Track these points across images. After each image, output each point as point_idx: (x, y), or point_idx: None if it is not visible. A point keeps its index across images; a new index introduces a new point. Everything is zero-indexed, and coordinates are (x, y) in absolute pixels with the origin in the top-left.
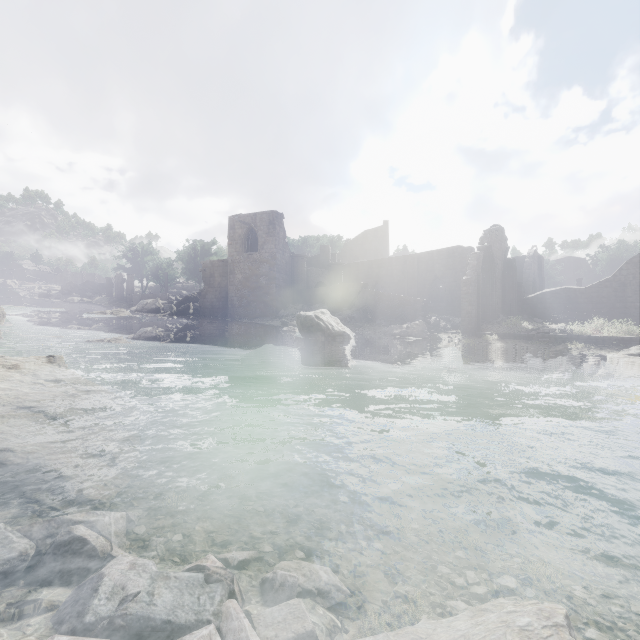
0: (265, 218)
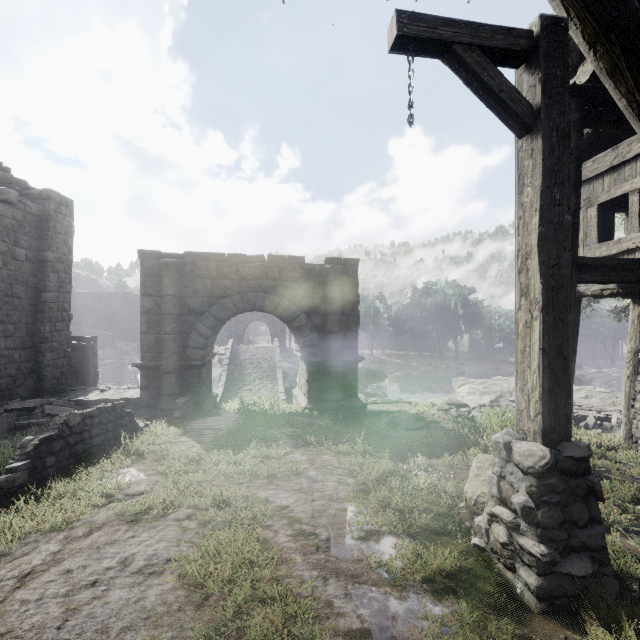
0: None
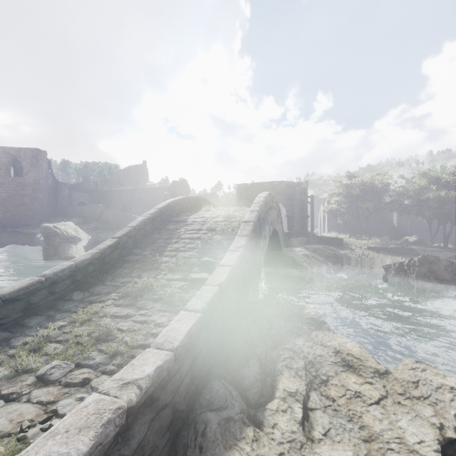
0: (29, 153)
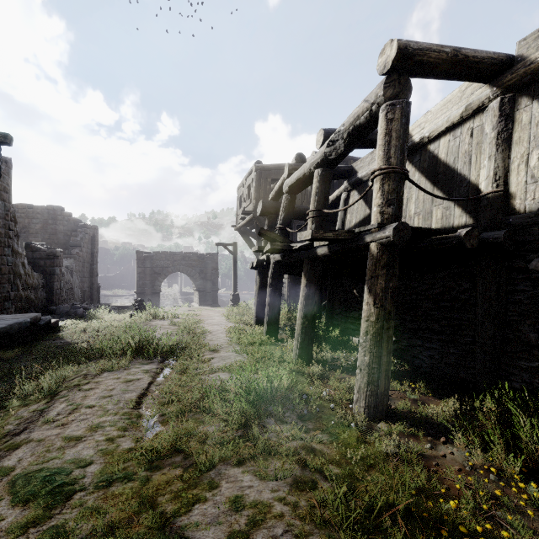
0: None
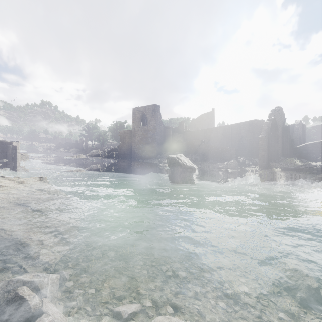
0: (150, 108)
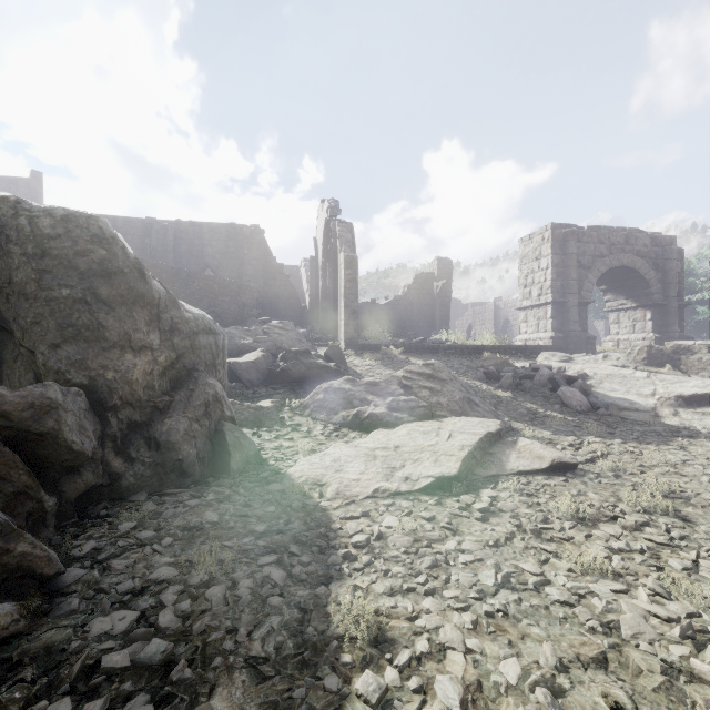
0: None
